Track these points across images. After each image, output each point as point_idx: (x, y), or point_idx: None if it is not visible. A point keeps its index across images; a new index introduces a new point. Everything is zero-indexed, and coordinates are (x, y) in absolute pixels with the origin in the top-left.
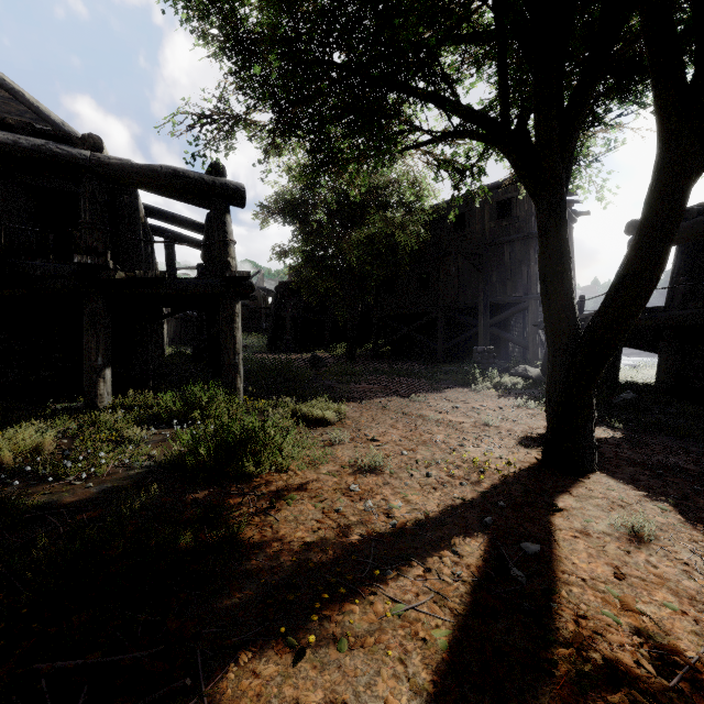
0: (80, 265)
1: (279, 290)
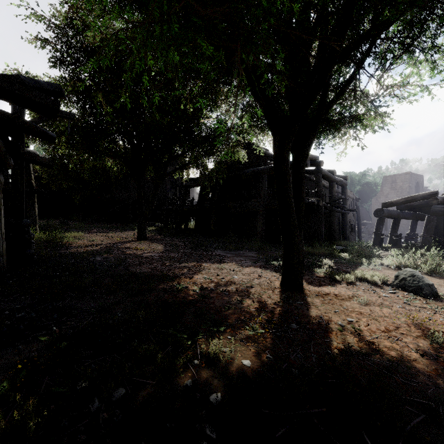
0: None
1: None
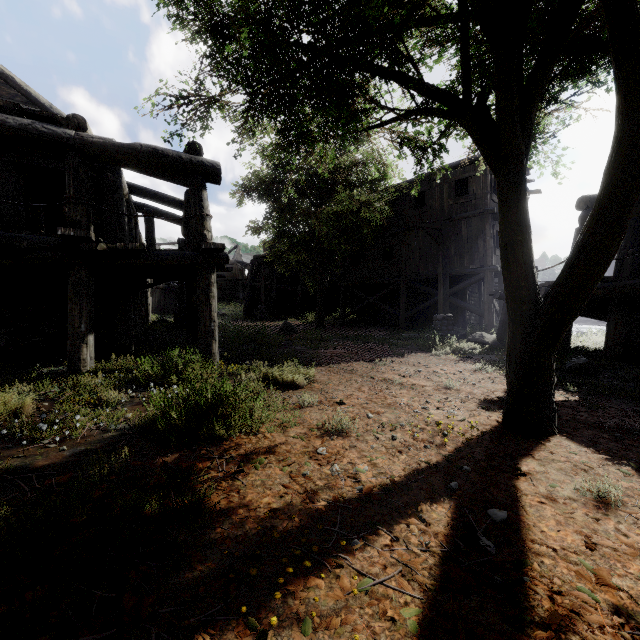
0: (64, 237)
1: (255, 263)
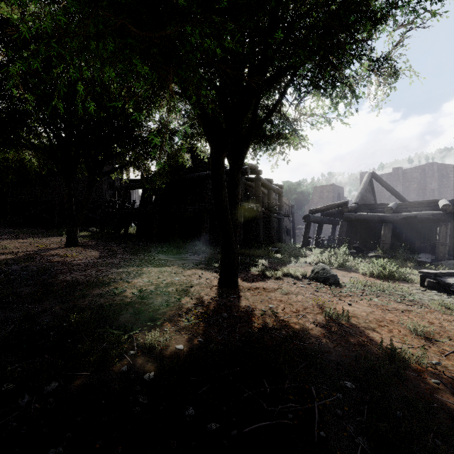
0: None
1: None
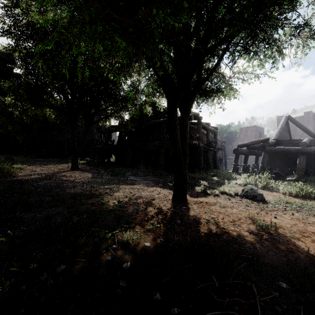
0: None
1: None
